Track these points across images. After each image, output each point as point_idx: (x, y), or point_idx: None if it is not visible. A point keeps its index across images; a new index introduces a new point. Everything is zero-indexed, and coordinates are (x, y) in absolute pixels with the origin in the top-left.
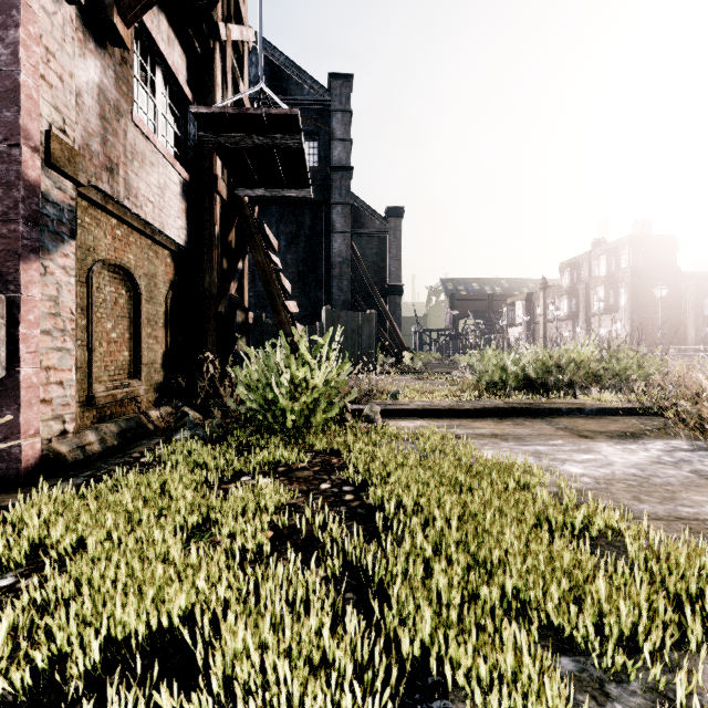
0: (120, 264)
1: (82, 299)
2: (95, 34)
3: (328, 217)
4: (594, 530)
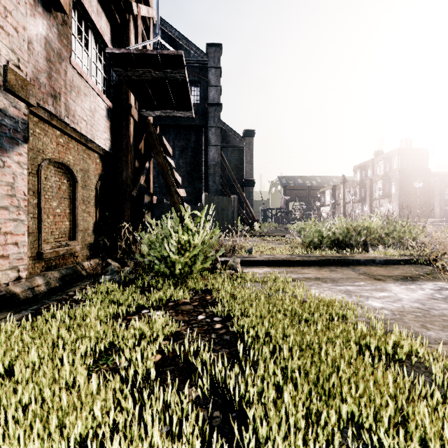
0: (62, 162)
1: (33, 185)
2: (43, 2)
3: (206, 136)
4: (401, 355)
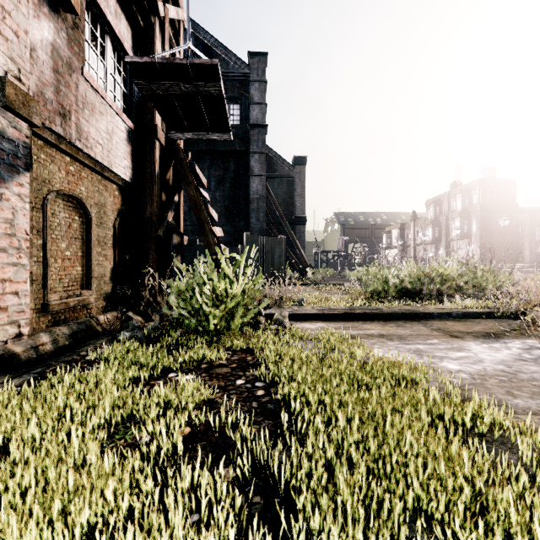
0: (72, 195)
1: (38, 222)
2: (49, 1)
3: (248, 163)
4: (482, 428)
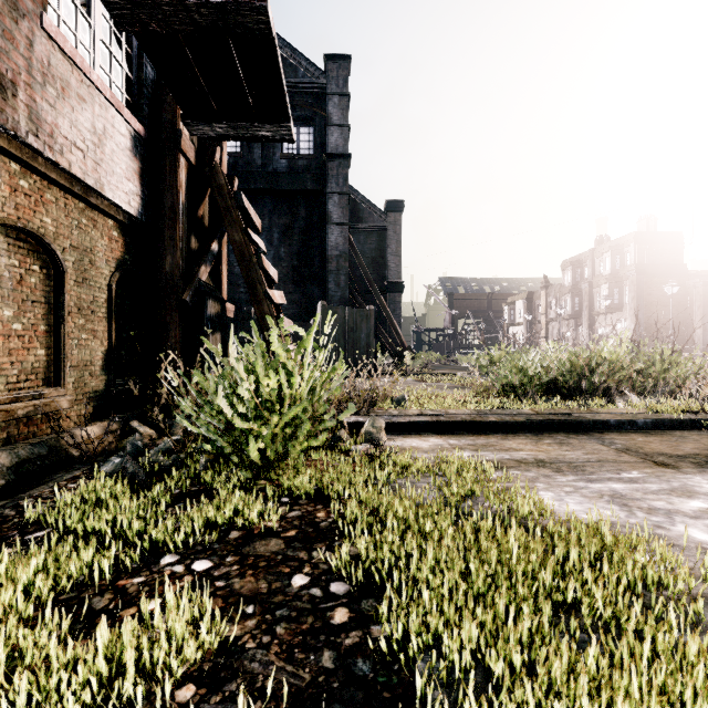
0: (24, 228)
1: None
2: None
3: (324, 208)
4: None
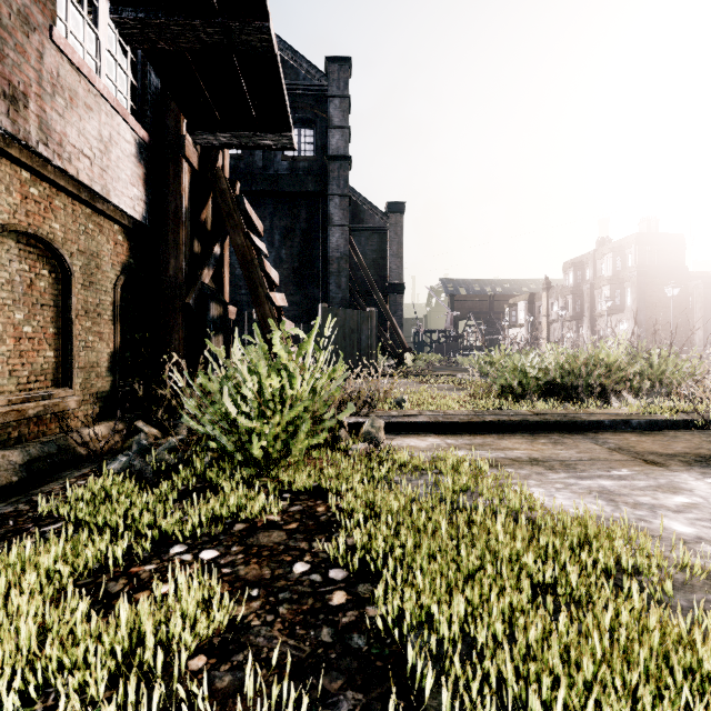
0: (34, 234)
1: None
2: None
3: (325, 210)
4: None
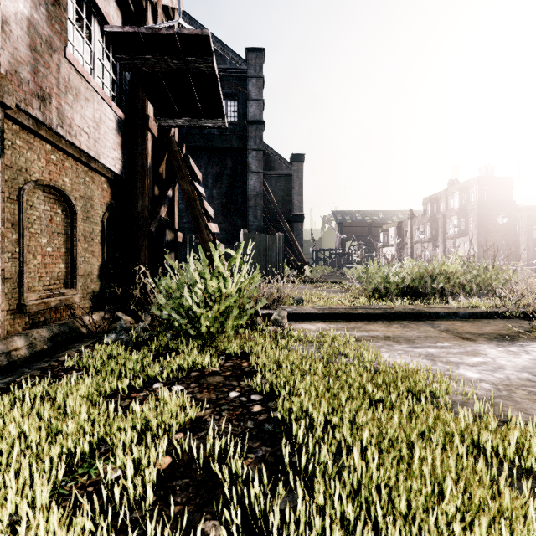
0: (54, 186)
1: (12, 215)
2: None
3: (245, 160)
4: (530, 461)
